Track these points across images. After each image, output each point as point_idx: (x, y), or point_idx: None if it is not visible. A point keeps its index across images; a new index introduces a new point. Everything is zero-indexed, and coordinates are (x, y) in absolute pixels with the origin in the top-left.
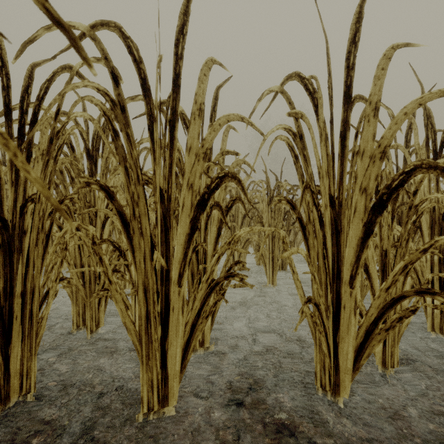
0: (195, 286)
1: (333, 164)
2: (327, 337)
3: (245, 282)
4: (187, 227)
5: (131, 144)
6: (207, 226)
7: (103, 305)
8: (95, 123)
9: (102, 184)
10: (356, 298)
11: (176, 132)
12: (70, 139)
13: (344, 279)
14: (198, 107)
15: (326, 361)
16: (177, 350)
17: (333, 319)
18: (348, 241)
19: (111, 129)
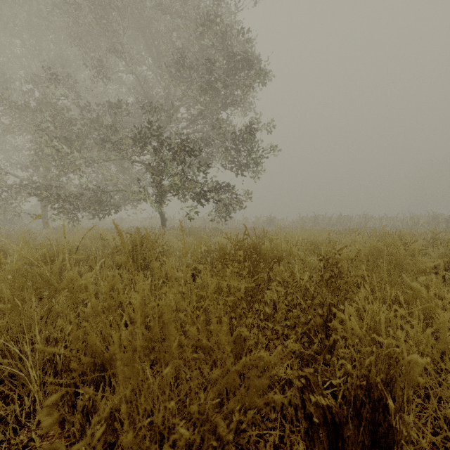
0: None
1: None
2: None
3: None
4: None
5: None
6: None
7: None
8: None
9: None
10: None
11: None
12: None
13: None
14: None
15: None
16: None
17: None
18: None
19: None
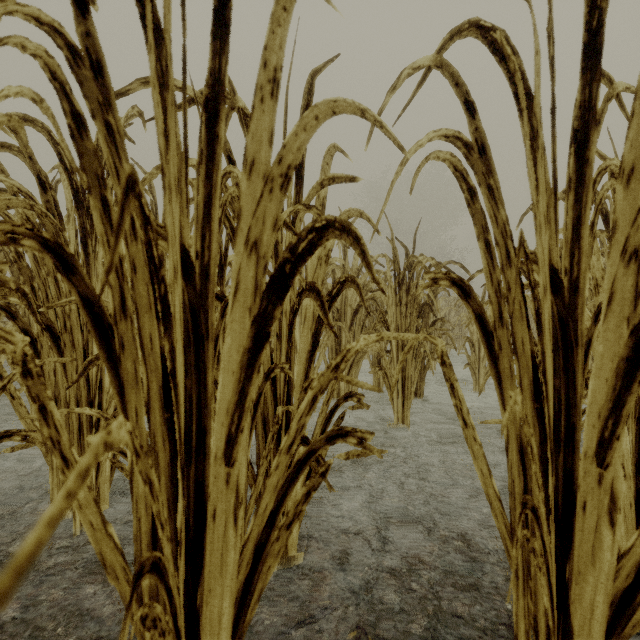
0: (269, 447)
1: (555, 202)
2: (549, 572)
3: (369, 446)
4: (246, 336)
5: (116, 149)
6: (293, 330)
7: (107, 471)
8: (44, 109)
9: (46, 238)
10: (613, 490)
11: (221, 127)
12: (38, 167)
13: (584, 447)
14: (269, 77)
15: (540, 617)
16: (223, 605)
17: (557, 530)
18: (594, 366)
19: (68, 112)
